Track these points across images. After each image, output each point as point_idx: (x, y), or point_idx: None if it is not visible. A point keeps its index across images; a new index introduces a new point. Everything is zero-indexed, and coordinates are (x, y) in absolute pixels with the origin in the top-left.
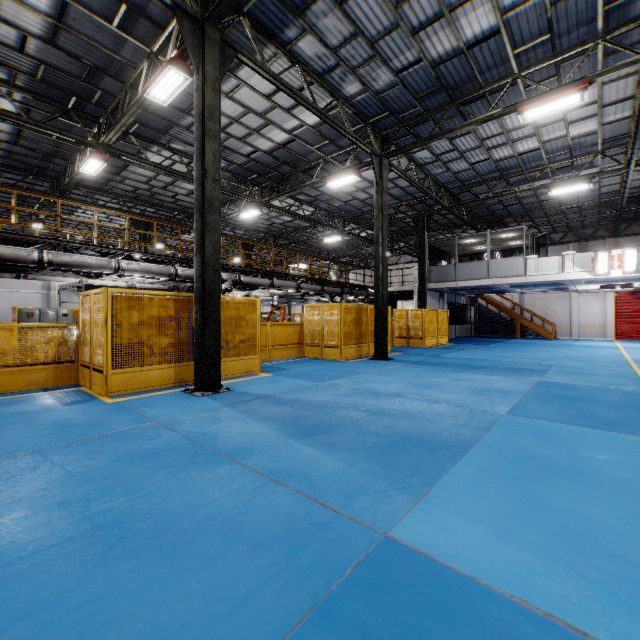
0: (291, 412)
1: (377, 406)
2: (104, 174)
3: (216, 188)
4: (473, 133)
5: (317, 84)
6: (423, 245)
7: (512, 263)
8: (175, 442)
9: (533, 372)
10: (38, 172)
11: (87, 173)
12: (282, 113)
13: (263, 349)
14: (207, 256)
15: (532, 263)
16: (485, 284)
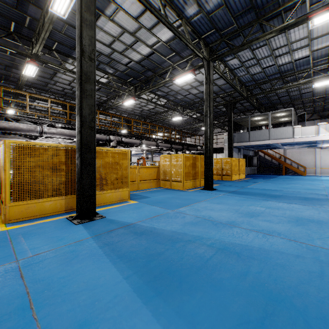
0: (145, 247)
1: (220, 239)
2: (44, 79)
3: (92, 65)
4: (268, 45)
5: (168, 6)
6: (231, 120)
7: (284, 130)
8: (6, 305)
9: (319, 201)
10: (6, 78)
11: (28, 75)
12: (146, 32)
13: (134, 183)
14: (84, 116)
15: (297, 130)
16: (267, 143)
